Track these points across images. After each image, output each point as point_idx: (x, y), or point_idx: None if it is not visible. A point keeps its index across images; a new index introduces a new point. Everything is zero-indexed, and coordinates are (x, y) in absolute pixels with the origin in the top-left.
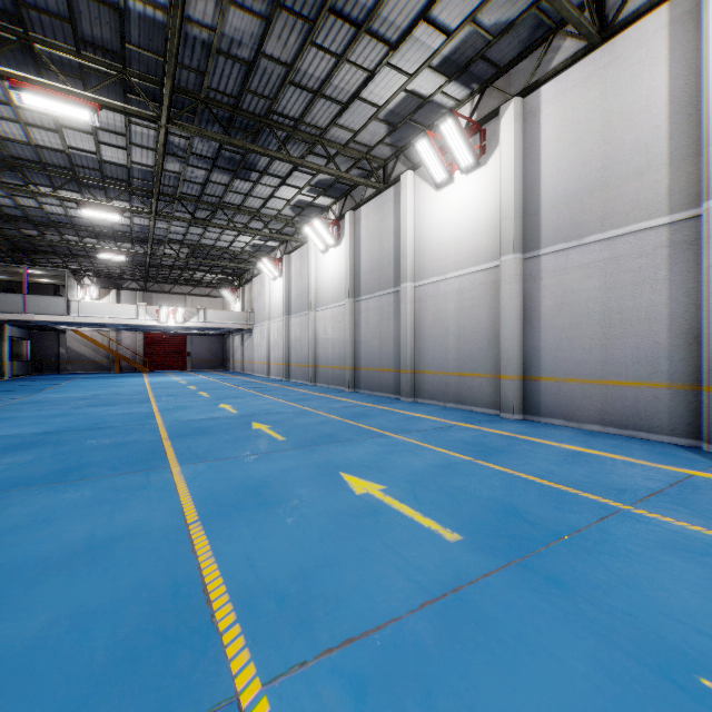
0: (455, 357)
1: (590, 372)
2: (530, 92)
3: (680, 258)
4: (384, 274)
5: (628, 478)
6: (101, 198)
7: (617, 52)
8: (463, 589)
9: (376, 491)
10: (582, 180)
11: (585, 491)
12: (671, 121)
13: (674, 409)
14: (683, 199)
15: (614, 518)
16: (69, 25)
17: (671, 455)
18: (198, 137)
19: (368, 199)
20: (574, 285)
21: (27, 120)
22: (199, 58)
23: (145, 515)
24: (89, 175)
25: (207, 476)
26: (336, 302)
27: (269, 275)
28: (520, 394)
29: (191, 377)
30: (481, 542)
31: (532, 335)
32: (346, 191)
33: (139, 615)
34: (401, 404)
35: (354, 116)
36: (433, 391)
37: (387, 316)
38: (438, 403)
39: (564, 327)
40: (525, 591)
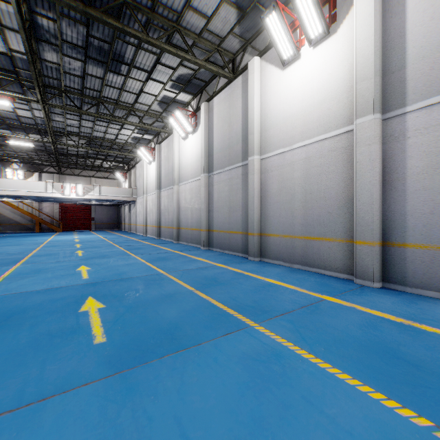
0: (301, 222)
1: None
2: None
3: None
4: (233, 151)
5: None
6: None
7: None
8: None
9: None
10: None
11: None
12: None
13: None
14: None
15: None
16: None
17: None
18: (64, 20)
19: (220, 90)
20: None
21: None
22: None
23: None
24: None
25: None
26: (194, 177)
27: (146, 160)
28: (379, 261)
29: (88, 236)
30: None
31: (394, 199)
32: (202, 88)
33: None
34: (249, 264)
35: None
36: (279, 252)
37: (236, 186)
38: (284, 263)
39: None
40: None
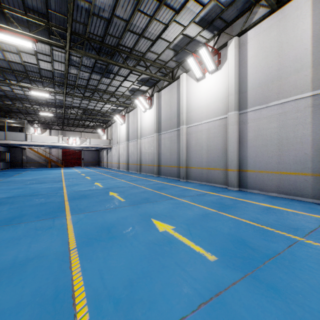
0: (206, 160)
1: (272, 167)
2: (242, 34)
3: (317, 112)
4: (172, 121)
5: (297, 222)
6: (40, 86)
7: (285, 13)
8: (221, 294)
9: (170, 229)
10: (268, 75)
11: (277, 229)
12: (313, 46)
13: (314, 186)
14: (319, 83)
15: (296, 246)
16: (21, 0)
17: (314, 209)
18: (85, 57)
19: (165, 87)
20: (264, 126)
21: (3, 48)
22: (84, 17)
23: (48, 244)
24: (34, 75)
25: (84, 221)
26: (150, 135)
27: (119, 122)
28: (237, 178)
29: (83, 170)
30: (227, 261)
31: (243, 150)
32: (154, 83)
33: (31, 315)
34: (180, 182)
35: (158, 47)
36: (195, 176)
37: (174, 141)
38: (198, 182)
39: (259, 146)
40: (257, 295)
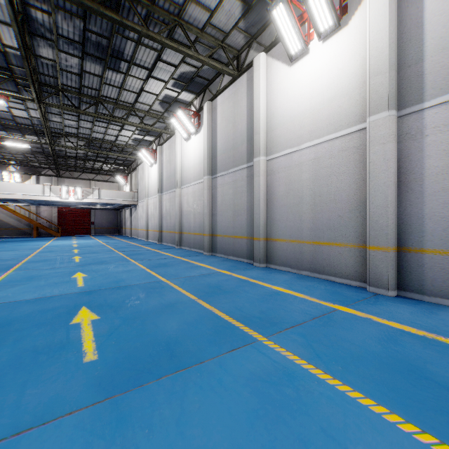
0: (310, 226)
1: None
2: None
3: None
4: (237, 152)
5: None
6: None
7: None
8: None
9: None
10: None
11: None
12: None
13: None
14: None
15: None
16: None
17: None
18: (60, 13)
19: (223, 89)
20: None
21: None
22: None
23: None
24: None
25: None
26: (197, 179)
27: (147, 162)
28: (395, 267)
29: (87, 241)
30: None
31: (410, 201)
32: (205, 86)
33: None
34: (255, 271)
35: None
36: (286, 258)
37: (240, 189)
38: (292, 270)
39: None
40: None
